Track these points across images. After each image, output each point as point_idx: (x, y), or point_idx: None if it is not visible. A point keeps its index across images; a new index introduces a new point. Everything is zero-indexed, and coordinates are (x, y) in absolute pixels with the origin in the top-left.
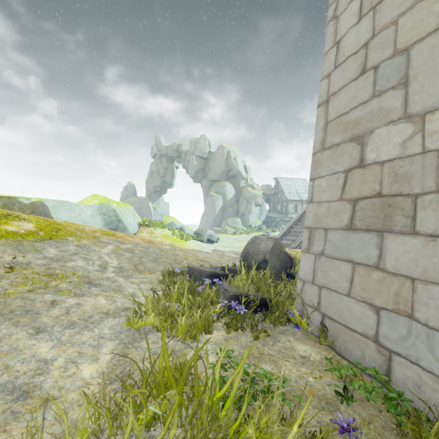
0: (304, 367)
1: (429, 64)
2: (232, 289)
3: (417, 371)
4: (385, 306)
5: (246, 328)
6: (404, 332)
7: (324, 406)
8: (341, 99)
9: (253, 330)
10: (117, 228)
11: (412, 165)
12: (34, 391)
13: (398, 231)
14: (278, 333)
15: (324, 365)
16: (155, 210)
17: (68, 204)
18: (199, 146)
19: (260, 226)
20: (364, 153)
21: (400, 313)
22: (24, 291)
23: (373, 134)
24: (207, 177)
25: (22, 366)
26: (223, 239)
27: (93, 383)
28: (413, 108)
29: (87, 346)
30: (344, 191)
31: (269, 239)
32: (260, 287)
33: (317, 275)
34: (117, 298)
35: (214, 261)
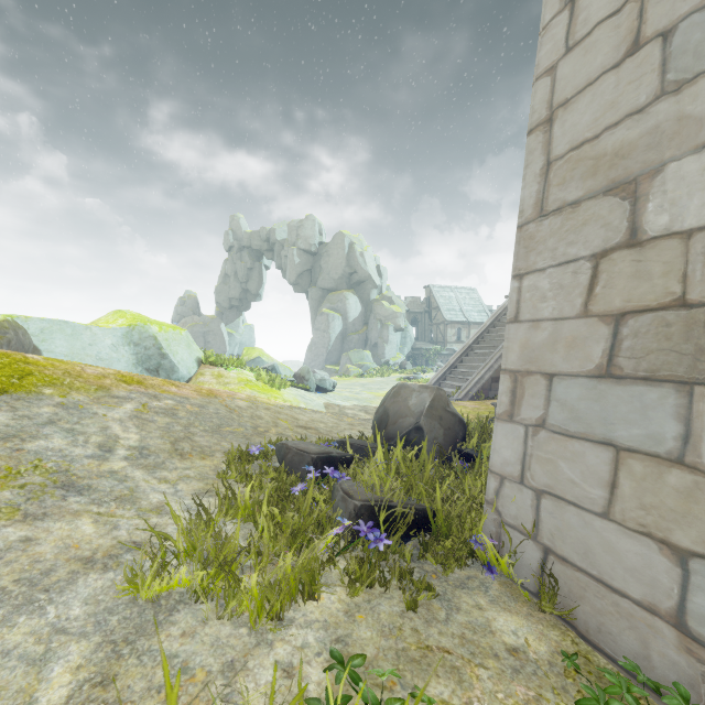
0: (520, 681)
1: None
2: (360, 490)
3: None
4: (702, 551)
5: (390, 582)
6: None
7: None
8: (583, 112)
9: (404, 585)
10: (159, 369)
11: None
12: None
13: None
14: (453, 586)
15: (560, 671)
16: (231, 337)
17: (70, 327)
18: (304, 233)
19: (402, 364)
20: (640, 216)
21: None
22: None
23: (661, 174)
24: (317, 283)
25: None
26: (343, 386)
27: None
28: None
29: (14, 663)
30: (592, 298)
31: (426, 388)
32: (413, 484)
33: (530, 467)
34: (123, 517)
35: (326, 428)
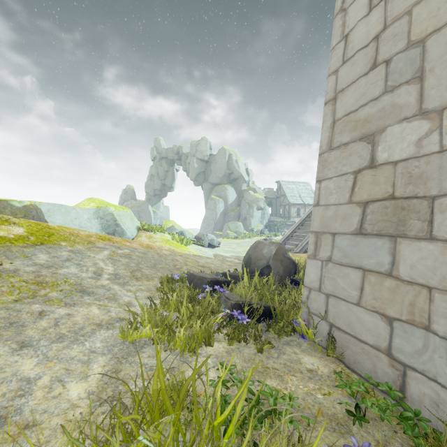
0: (311, 382)
1: (446, 56)
2: (234, 296)
3: (435, 388)
4: (398, 317)
5: (249, 340)
6: (420, 345)
7: (335, 427)
8: (350, 96)
9: (256, 342)
10: (115, 233)
11: (428, 165)
12: (13, 416)
13: (413, 236)
14: (283, 344)
15: (332, 379)
16: (155, 214)
17: (64, 208)
18: (200, 148)
19: (262, 230)
20: (375, 152)
21: (415, 324)
22: (9, 301)
23: (385, 132)
24: (208, 180)
25: (2, 387)
26: (225, 244)
27: (81, 405)
28: (429, 103)
29: (76, 362)
30: (353, 194)
31: (273, 243)
32: (263, 294)
33: (324, 282)
34: (112, 307)
35: (215, 267)
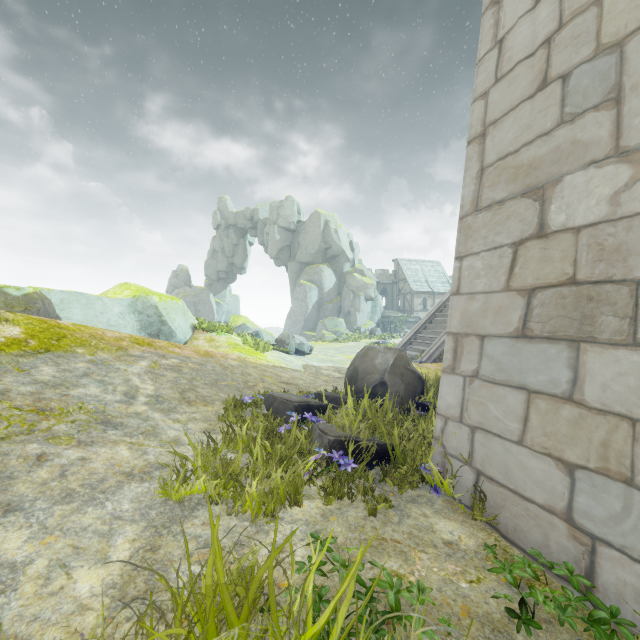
0: (451, 562)
1: None
2: (334, 429)
3: None
4: (583, 464)
5: (356, 496)
6: (618, 507)
7: (490, 636)
8: (507, 131)
9: (367, 499)
10: (160, 334)
11: (630, 232)
12: None
13: (607, 341)
14: (406, 501)
15: (482, 557)
16: (218, 306)
17: (85, 297)
18: (284, 212)
19: (372, 330)
20: (546, 214)
21: (610, 475)
22: None
23: (561, 183)
24: (295, 258)
25: None
26: (319, 349)
27: (93, 607)
28: (630, 138)
29: (90, 535)
30: (512, 276)
31: (389, 350)
32: (376, 426)
33: (467, 409)
34: (149, 446)
35: (305, 384)
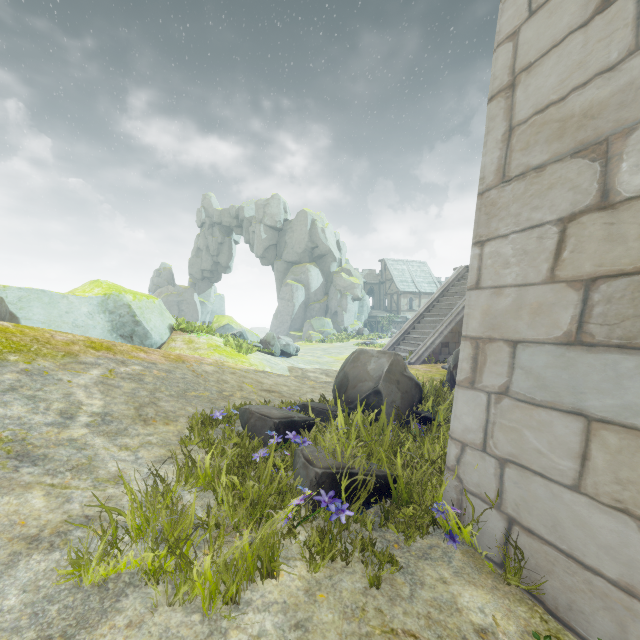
0: None
1: None
2: (322, 456)
3: None
4: None
5: (352, 555)
6: None
7: None
8: (548, 74)
9: (366, 558)
10: (133, 335)
11: None
12: None
13: None
14: (416, 556)
15: None
16: (203, 306)
17: (47, 295)
18: (270, 211)
19: (360, 330)
20: (612, 177)
21: None
22: None
23: (636, 132)
24: (282, 257)
25: None
26: (306, 350)
27: None
28: None
29: None
30: (559, 263)
31: (384, 354)
32: (374, 449)
33: (493, 435)
34: (77, 489)
35: (289, 391)
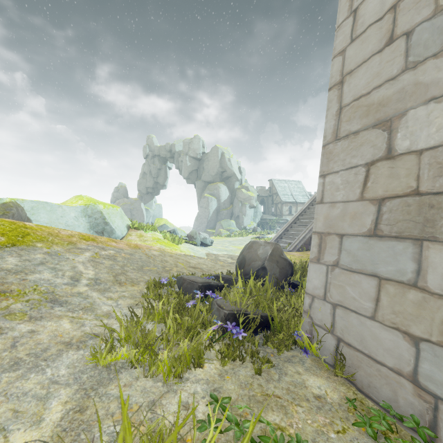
0: (321, 414)
1: None
2: (228, 304)
3: None
4: (427, 337)
5: (245, 358)
6: None
7: None
8: (360, 78)
9: (254, 360)
10: (104, 231)
11: None
12: None
13: None
14: (283, 361)
15: (345, 409)
16: (147, 212)
17: (49, 205)
18: (193, 146)
19: (254, 228)
20: (393, 141)
21: None
22: None
23: (405, 116)
24: (201, 178)
25: None
26: (218, 242)
27: None
28: None
29: (29, 399)
30: (366, 189)
31: (268, 243)
32: (260, 301)
33: (329, 290)
34: (87, 319)
35: (207, 268)
